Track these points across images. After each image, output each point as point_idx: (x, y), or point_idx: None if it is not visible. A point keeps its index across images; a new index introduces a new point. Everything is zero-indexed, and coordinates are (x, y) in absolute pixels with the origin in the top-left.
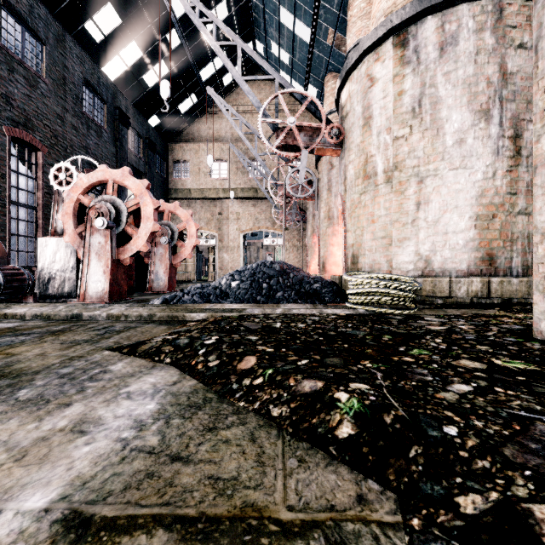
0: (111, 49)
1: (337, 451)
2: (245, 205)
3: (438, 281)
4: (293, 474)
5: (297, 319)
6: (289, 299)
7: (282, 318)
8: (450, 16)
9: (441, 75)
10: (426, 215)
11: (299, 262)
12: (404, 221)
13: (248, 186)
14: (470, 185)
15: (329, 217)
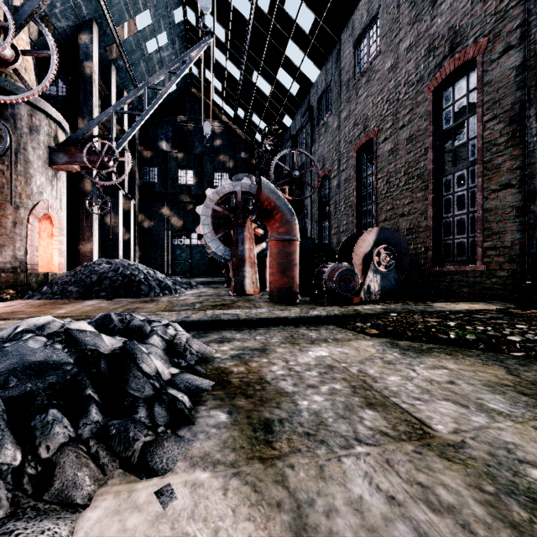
0: None
1: None
2: None
3: None
4: None
5: None
6: None
7: None
8: None
9: None
10: None
11: None
12: None
13: None
14: None
15: None
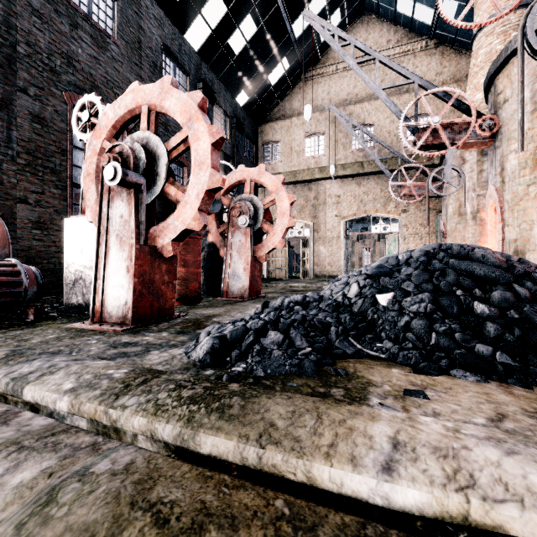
0: (193, 8)
1: None
2: (347, 185)
3: None
4: None
5: None
6: None
7: None
8: None
9: None
10: None
11: None
12: None
13: (350, 160)
14: None
15: (536, 163)
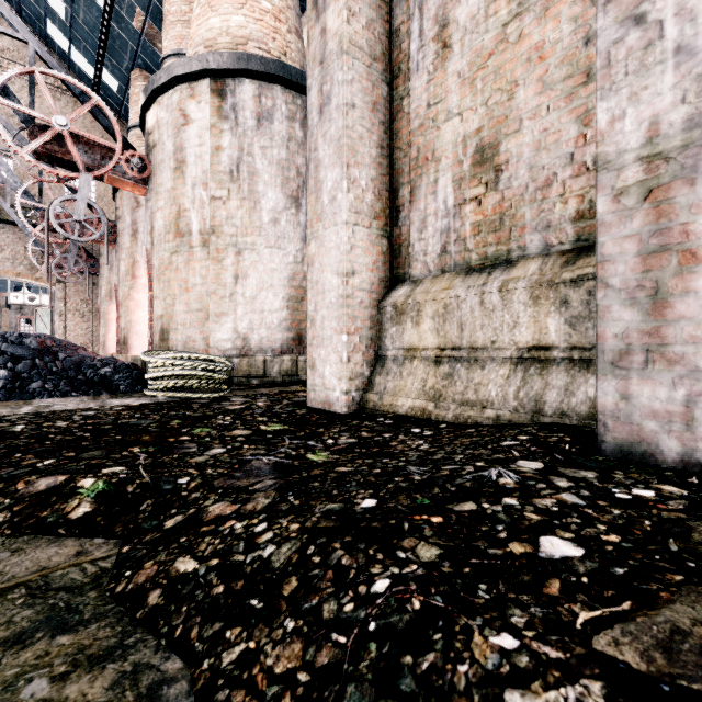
0: None
1: (67, 530)
2: None
3: (255, 360)
4: (1, 563)
5: (58, 417)
6: (55, 391)
7: (30, 418)
8: (266, 90)
9: (258, 147)
10: (244, 291)
11: (86, 335)
12: (223, 294)
13: None
14: (284, 266)
15: (133, 274)
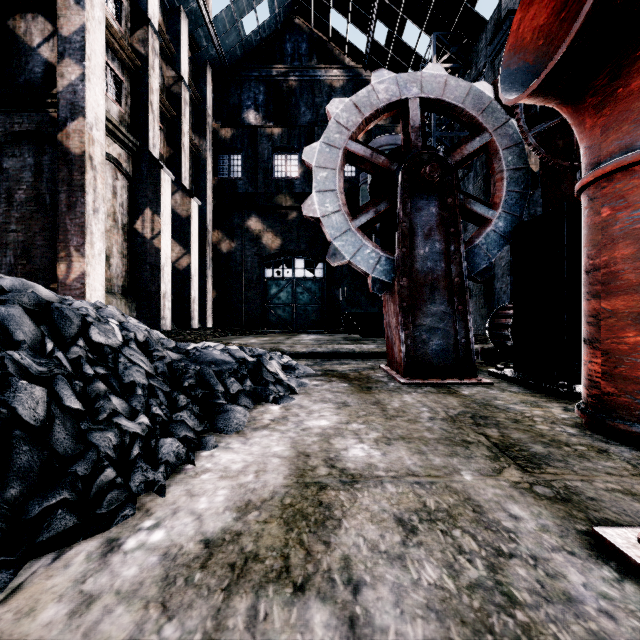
0: None
1: None
2: None
3: None
4: None
5: None
6: None
7: None
8: None
9: None
10: None
11: None
12: None
13: None
14: None
15: None
